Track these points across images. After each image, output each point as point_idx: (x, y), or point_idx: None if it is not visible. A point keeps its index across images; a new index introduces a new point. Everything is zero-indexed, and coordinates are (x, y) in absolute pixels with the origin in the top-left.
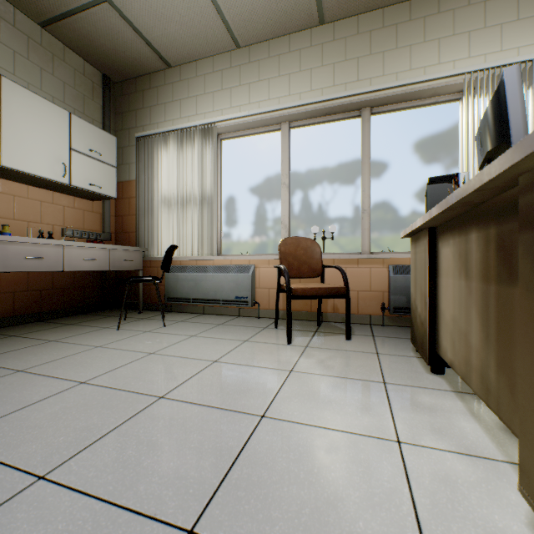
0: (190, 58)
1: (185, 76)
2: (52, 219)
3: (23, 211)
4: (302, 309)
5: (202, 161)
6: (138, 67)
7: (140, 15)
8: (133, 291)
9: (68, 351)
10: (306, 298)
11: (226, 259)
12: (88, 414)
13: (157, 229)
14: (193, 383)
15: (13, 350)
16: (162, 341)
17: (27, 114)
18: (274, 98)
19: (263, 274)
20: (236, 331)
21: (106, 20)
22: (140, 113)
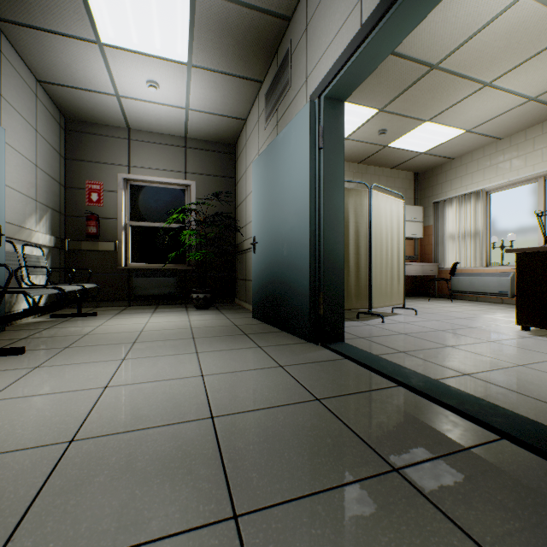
0: (467, 153)
1: (463, 162)
2: None
3: None
4: None
5: (475, 212)
6: (433, 165)
7: (438, 151)
8: (430, 287)
9: (414, 303)
10: None
11: (491, 268)
12: (433, 311)
13: (445, 252)
14: (465, 311)
15: None
16: (451, 305)
17: None
18: (529, 165)
19: None
20: (493, 307)
21: (420, 158)
22: (434, 187)
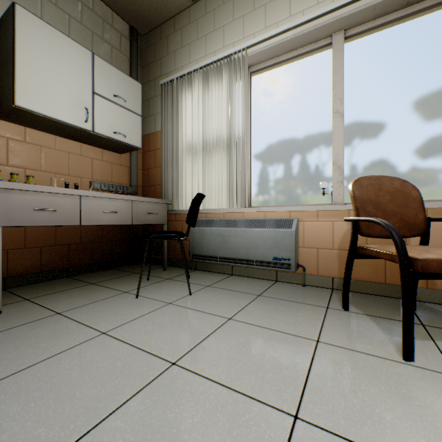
0: None
1: (211, 7)
2: (80, 171)
3: (50, 162)
4: (369, 279)
5: (230, 97)
6: (162, 9)
7: None
8: (158, 245)
9: (62, 341)
10: (440, 277)
11: (260, 210)
12: None
13: (181, 179)
14: None
15: (3, 331)
16: (188, 328)
17: (46, 50)
18: None
19: (308, 229)
20: (288, 313)
21: None
22: (165, 60)
